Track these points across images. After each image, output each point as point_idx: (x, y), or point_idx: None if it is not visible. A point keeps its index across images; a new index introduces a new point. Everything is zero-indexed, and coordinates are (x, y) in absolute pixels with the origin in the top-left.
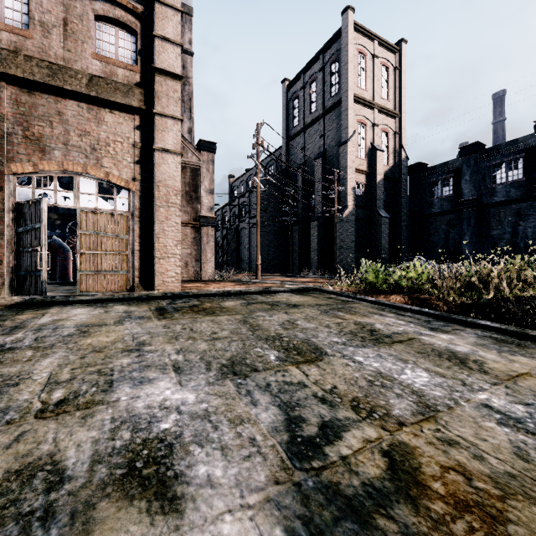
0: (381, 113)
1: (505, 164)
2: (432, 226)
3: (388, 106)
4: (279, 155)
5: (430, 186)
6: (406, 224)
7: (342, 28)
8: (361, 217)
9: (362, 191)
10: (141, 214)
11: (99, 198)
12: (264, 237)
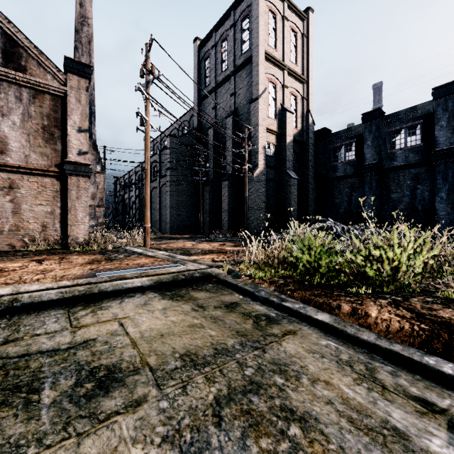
0: (290, 76)
1: (404, 130)
2: (336, 189)
3: (296, 71)
4: (191, 115)
5: (334, 151)
6: (313, 187)
7: None
8: (271, 177)
9: (272, 151)
10: None
11: None
12: (174, 197)
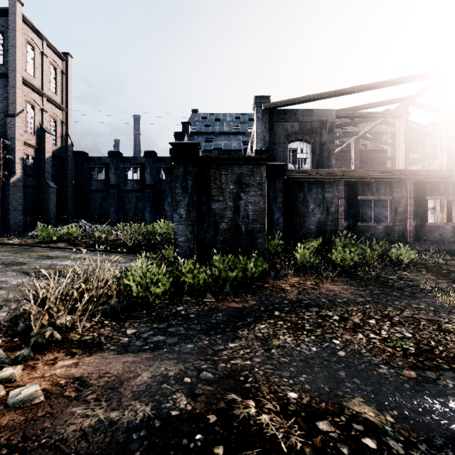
0: (50, 102)
1: (132, 169)
2: (92, 198)
3: (56, 99)
4: None
5: (90, 170)
6: (72, 195)
7: (8, 10)
8: (30, 184)
9: (31, 162)
10: None
11: None
12: None
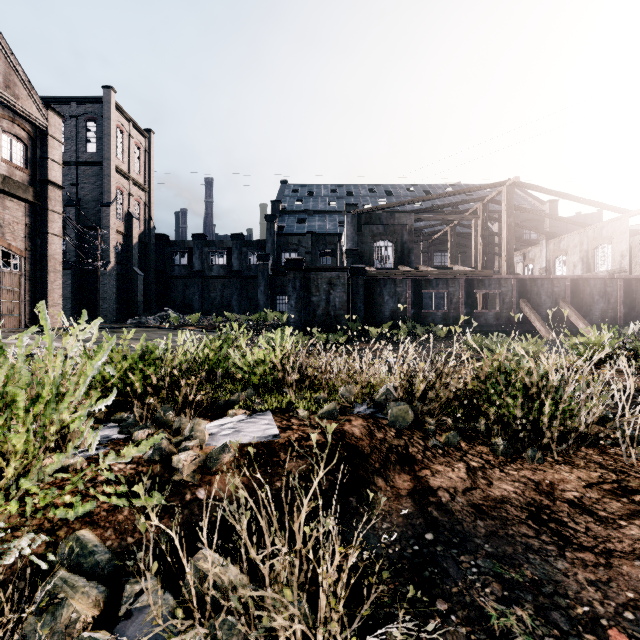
0: (135, 185)
1: (218, 253)
2: (174, 285)
3: (140, 181)
4: None
5: (172, 254)
6: (154, 282)
7: (103, 99)
8: (120, 272)
9: (120, 249)
10: (30, 275)
11: (1, 261)
12: None
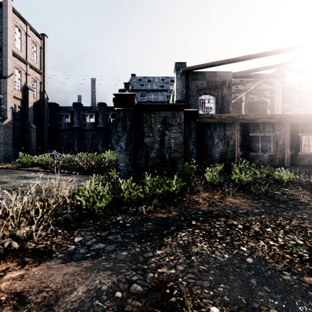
0: (32, 68)
1: (89, 115)
2: (61, 135)
3: (36, 66)
4: None
5: (60, 116)
6: (47, 133)
7: (2, 3)
8: (17, 125)
9: (18, 110)
10: None
11: None
12: None
